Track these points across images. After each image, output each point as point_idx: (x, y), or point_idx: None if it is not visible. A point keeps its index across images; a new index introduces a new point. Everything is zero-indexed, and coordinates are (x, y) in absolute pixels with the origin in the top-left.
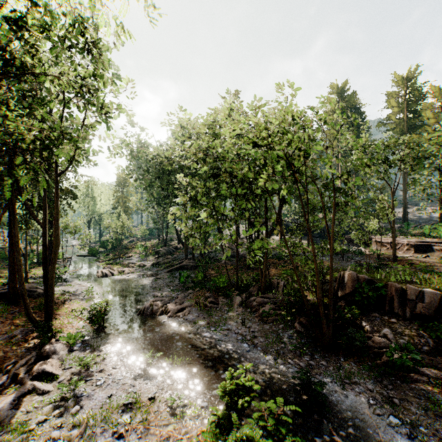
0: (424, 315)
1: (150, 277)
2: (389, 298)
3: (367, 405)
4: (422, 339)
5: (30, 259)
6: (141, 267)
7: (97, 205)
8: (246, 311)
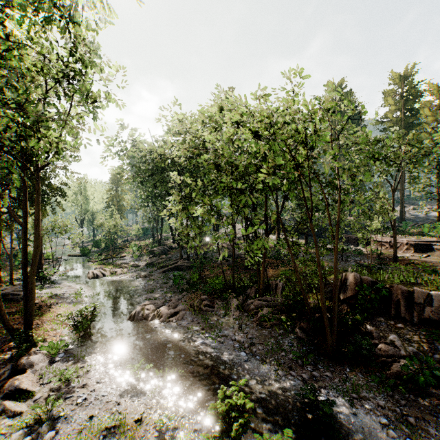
0: (433, 320)
1: (144, 278)
2: (395, 301)
3: (379, 425)
4: (432, 346)
5: (18, 259)
6: (135, 268)
7: (90, 204)
8: (244, 315)
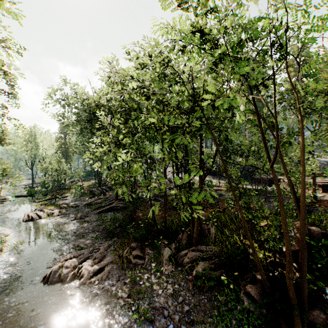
0: None
1: (78, 220)
2: None
3: None
4: None
5: None
6: (73, 208)
7: (40, 150)
8: (177, 270)
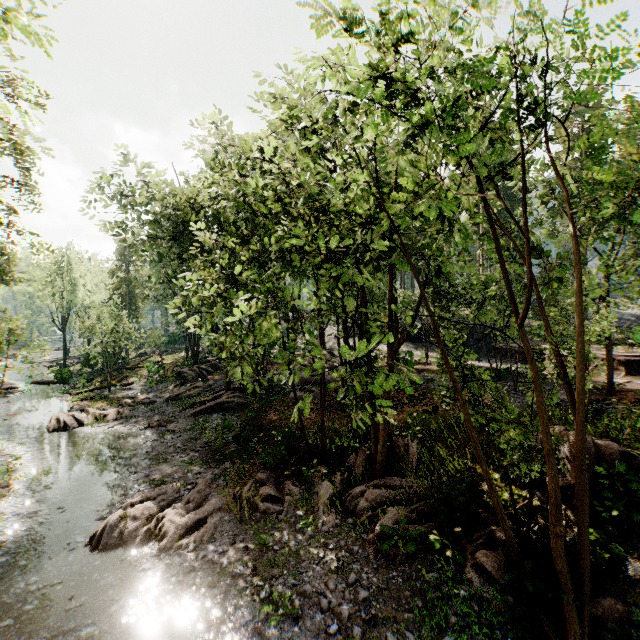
0: None
1: (155, 429)
2: None
3: None
4: None
5: None
6: (145, 406)
7: (79, 292)
8: (345, 524)
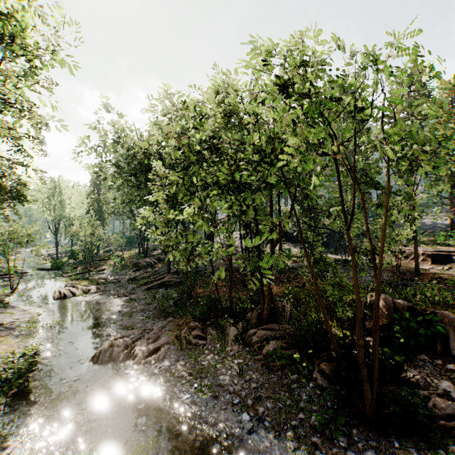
0: None
1: (122, 298)
2: (440, 332)
3: None
4: None
5: None
6: (114, 284)
7: (66, 209)
8: (244, 351)
